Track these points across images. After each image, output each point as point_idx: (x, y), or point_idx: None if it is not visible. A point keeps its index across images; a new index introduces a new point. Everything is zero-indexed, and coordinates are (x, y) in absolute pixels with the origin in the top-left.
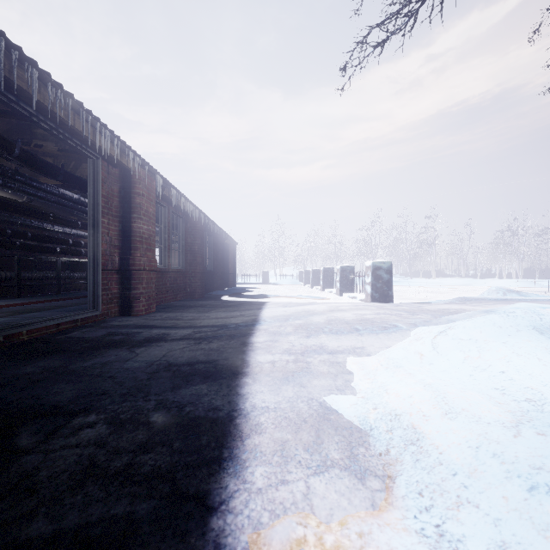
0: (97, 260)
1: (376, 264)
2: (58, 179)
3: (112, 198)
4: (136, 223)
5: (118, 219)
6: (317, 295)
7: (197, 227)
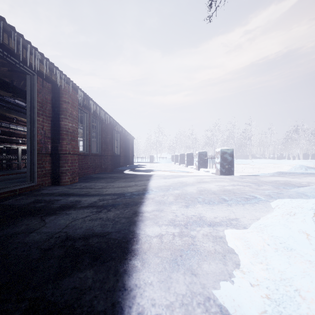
0: (33, 147)
1: (223, 150)
2: (9, 90)
3: (45, 104)
4: (63, 122)
5: (50, 119)
6: (183, 169)
7: (108, 127)
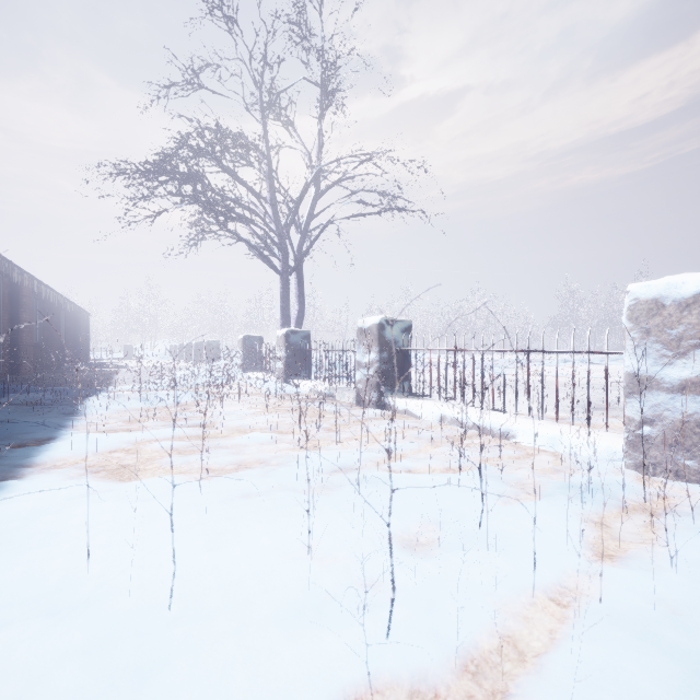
0: None
1: (210, 342)
2: None
3: (4, 299)
4: (23, 315)
5: (8, 312)
6: None
7: (55, 307)
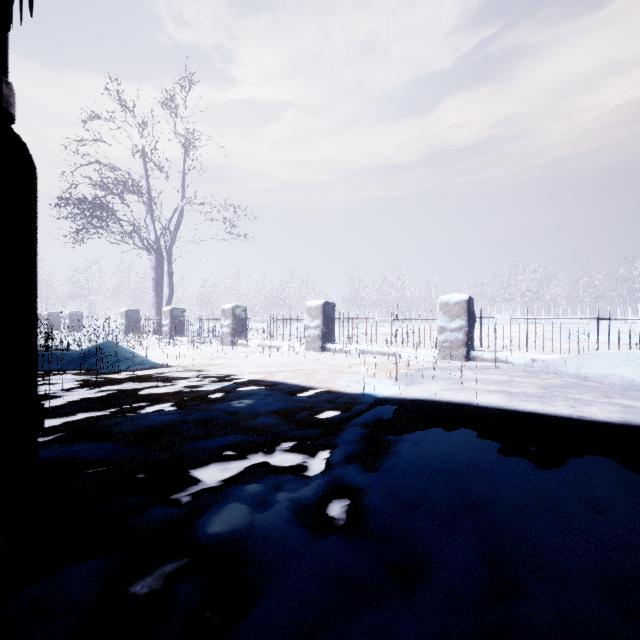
0: None
1: (73, 313)
2: None
3: None
4: None
5: None
6: None
7: None
